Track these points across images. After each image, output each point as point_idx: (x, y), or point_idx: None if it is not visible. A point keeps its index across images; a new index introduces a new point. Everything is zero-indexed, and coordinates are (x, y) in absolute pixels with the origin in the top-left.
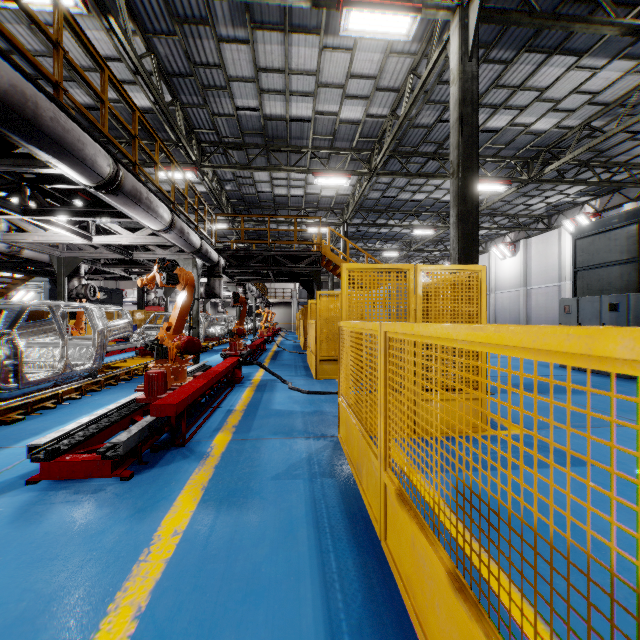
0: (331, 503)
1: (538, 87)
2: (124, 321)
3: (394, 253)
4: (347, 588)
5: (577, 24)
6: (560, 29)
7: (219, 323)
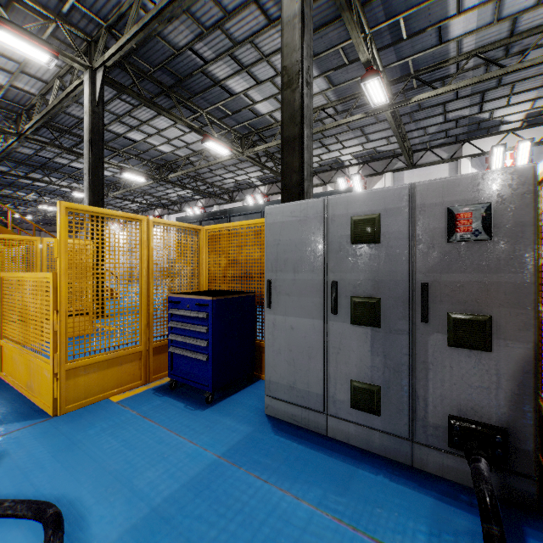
0: None
1: (157, 127)
2: None
3: (54, 207)
4: None
5: (164, 112)
6: (156, 110)
7: None
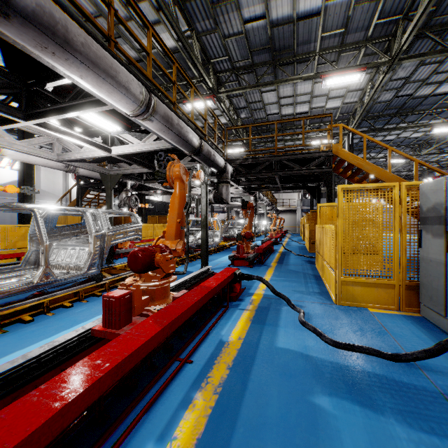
0: None
1: None
2: (131, 225)
3: (400, 159)
4: None
5: None
6: None
7: (237, 226)
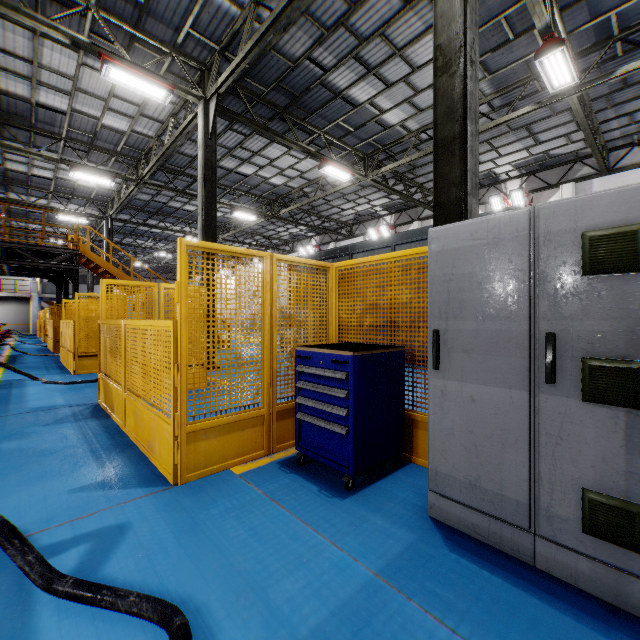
0: (93, 426)
1: (269, 157)
2: None
3: (168, 254)
4: (102, 443)
5: (278, 137)
6: (270, 136)
7: None
